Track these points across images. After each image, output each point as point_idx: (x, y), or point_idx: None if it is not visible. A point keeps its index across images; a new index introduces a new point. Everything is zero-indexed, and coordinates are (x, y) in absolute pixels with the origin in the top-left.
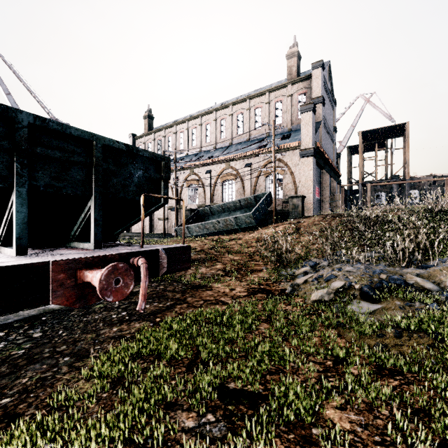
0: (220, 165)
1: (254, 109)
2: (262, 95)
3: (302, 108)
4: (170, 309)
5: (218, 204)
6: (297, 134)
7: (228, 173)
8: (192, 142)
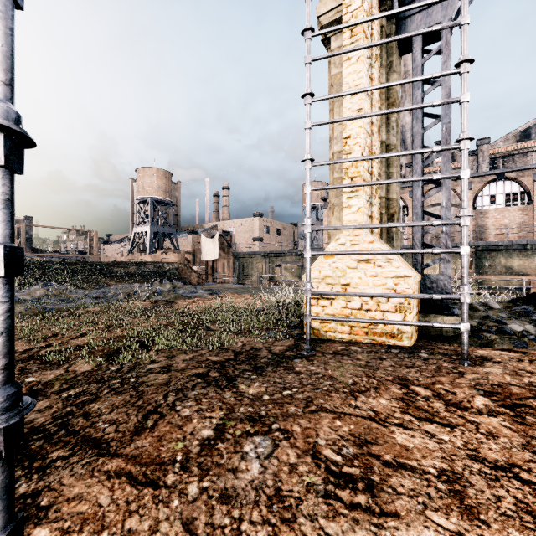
0: None
1: None
2: None
3: None
4: None
5: None
6: None
7: None
8: None
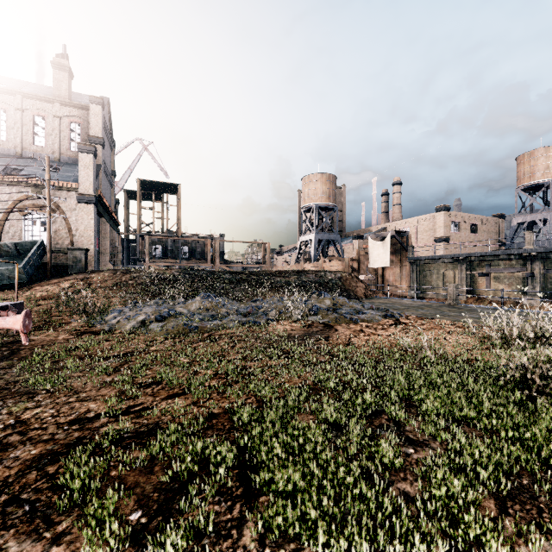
0: None
1: None
2: (8, 93)
3: (81, 147)
4: (15, 353)
5: None
6: (70, 170)
7: None
8: None
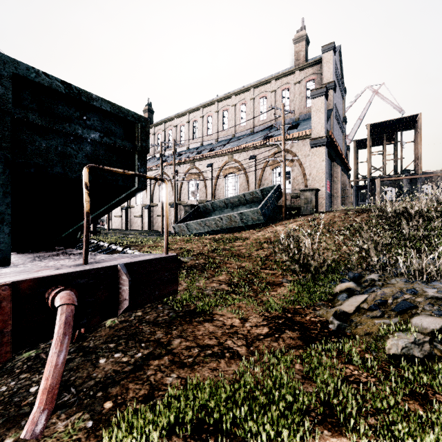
0: (223, 158)
1: (258, 99)
2: (267, 83)
3: (313, 93)
4: (139, 370)
5: (221, 199)
6: (305, 124)
7: (231, 166)
8: (192, 135)
